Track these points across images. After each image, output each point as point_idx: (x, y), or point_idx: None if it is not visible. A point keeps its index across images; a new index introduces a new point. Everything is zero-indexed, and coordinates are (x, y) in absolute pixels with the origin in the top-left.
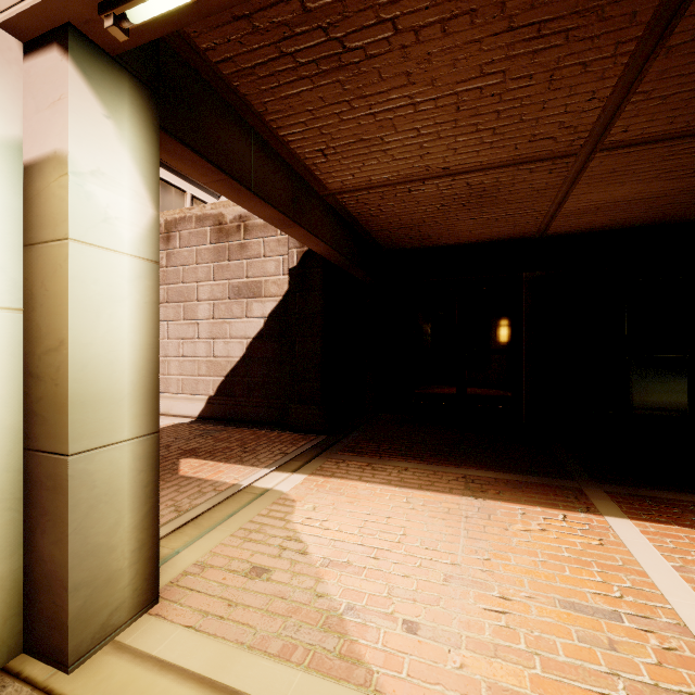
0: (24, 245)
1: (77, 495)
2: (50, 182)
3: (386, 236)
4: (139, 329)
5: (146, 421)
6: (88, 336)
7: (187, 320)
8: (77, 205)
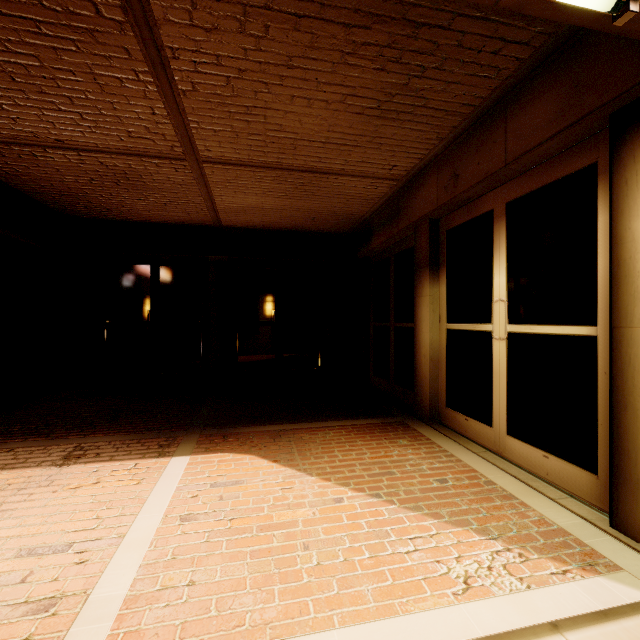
0: None
1: None
2: None
3: (52, 200)
4: None
5: None
6: None
7: None
8: None
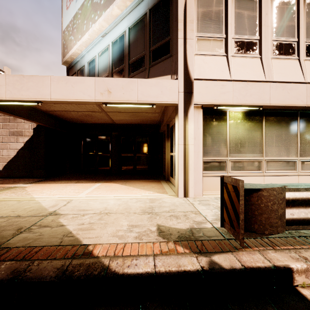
0: None
1: None
2: None
3: (69, 120)
4: None
5: None
6: None
7: None
8: None
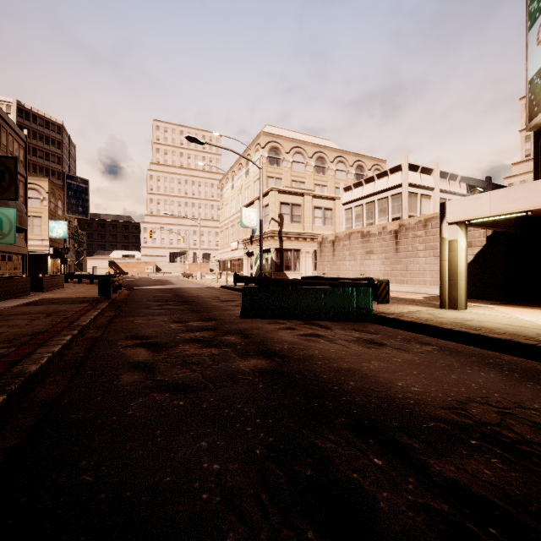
0: (448, 252)
1: (459, 286)
2: (454, 243)
3: None
4: (464, 263)
5: (465, 278)
6: (460, 264)
7: (434, 257)
8: (459, 246)
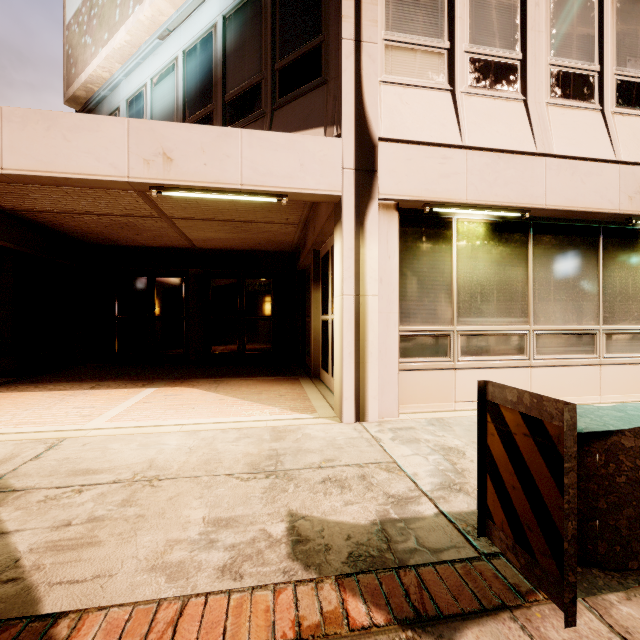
0: None
1: None
2: None
3: (81, 236)
4: None
5: None
6: None
7: None
8: None
